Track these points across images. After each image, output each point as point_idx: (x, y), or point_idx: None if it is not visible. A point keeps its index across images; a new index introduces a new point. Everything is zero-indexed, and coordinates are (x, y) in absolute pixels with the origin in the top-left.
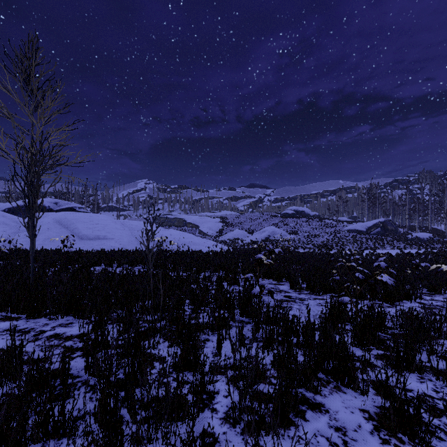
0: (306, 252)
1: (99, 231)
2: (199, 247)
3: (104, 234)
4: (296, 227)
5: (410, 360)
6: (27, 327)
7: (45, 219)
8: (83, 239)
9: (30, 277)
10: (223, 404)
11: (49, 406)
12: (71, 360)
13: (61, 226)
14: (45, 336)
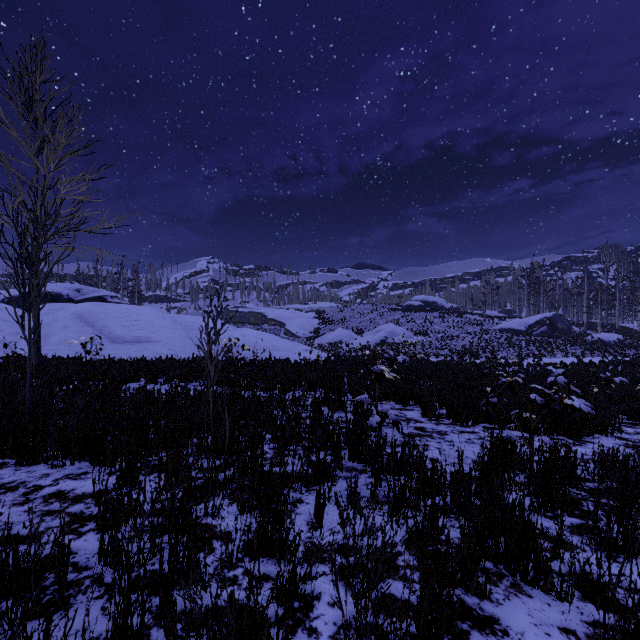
0: (440, 361)
1: (139, 330)
2: (285, 354)
3: (146, 335)
4: (425, 325)
5: (629, 536)
6: (15, 481)
7: (60, 313)
8: (116, 343)
9: (25, 400)
10: (327, 620)
11: (30, 624)
12: (78, 537)
13: (84, 323)
14: (41, 496)
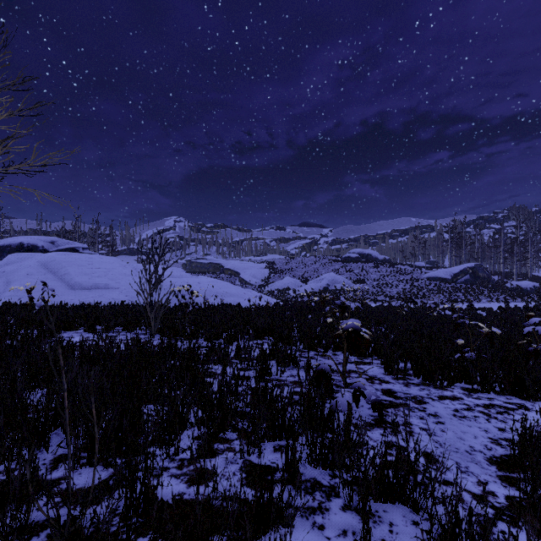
0: (379, 306)
1: (99, 278)
2: (237, 300)
3: (105, 281)
4: (362, 274)
5: None
6: None
7: (26, 262)
8: (75, 289)
9: None
10: None
11: None
12: None
13: (47, 271)
14: None
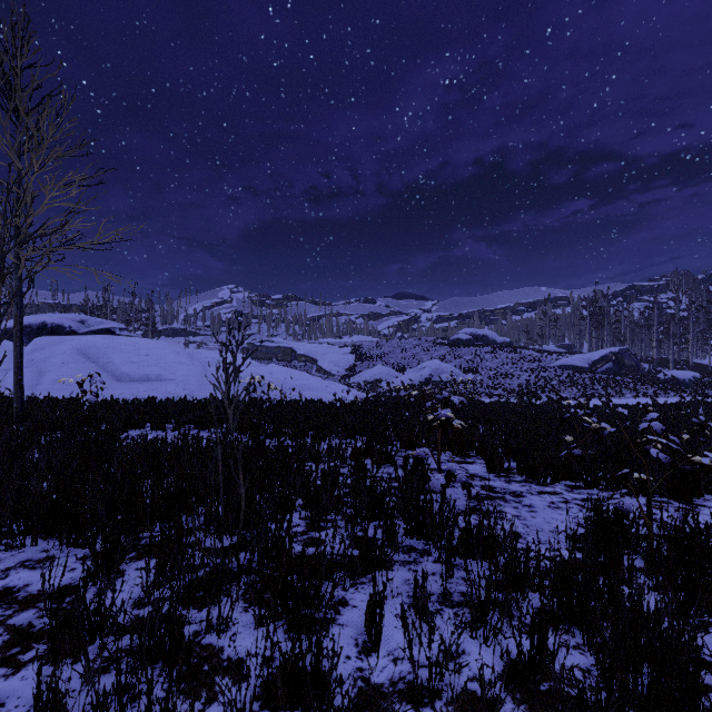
0: (494, 402)
1: (149, 367)
2: (318, 394)
3: (158, 372)
4: (475, 361)
5: None
6: None
7: (58, 347)
8: (121, 381)
9: None
10: None
11: None
12: (14, 671)
13: (86, 359)
14: None
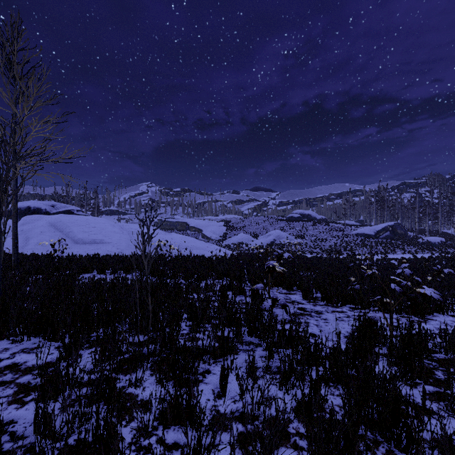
0: (314, 257)
1: (96, 235)
2: (201, 252)
3: (101, 238)
4: (302, 231)
5: None
6: None
7: (38, 222)
8: (78, 244)
9: None
10: None
11: None
12: (21, 406)
13: (56, 229)
14: None
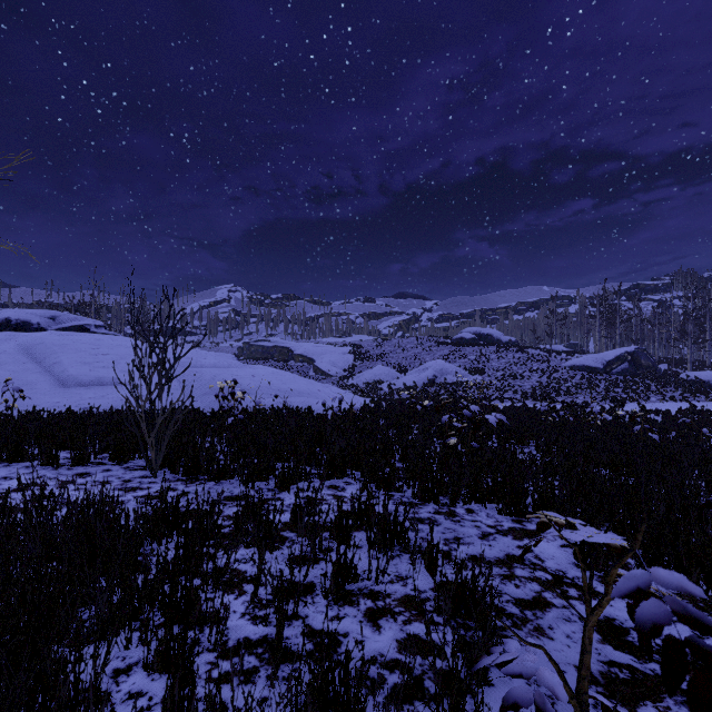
0: (509, 407)
1: (105, 369)
2: (307, 401)
3: (114, 374)
4: (480, 361)
5: None
6: None
7: (0, 345)
8: (66, 386)
9: None
10: None
11: None
12: None
13: (29, 359)
14: None
